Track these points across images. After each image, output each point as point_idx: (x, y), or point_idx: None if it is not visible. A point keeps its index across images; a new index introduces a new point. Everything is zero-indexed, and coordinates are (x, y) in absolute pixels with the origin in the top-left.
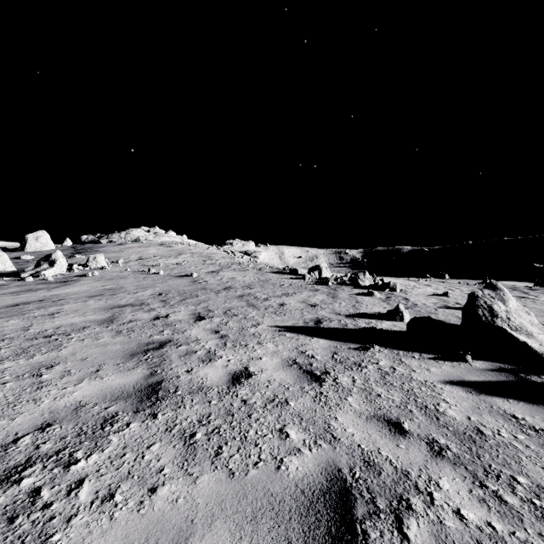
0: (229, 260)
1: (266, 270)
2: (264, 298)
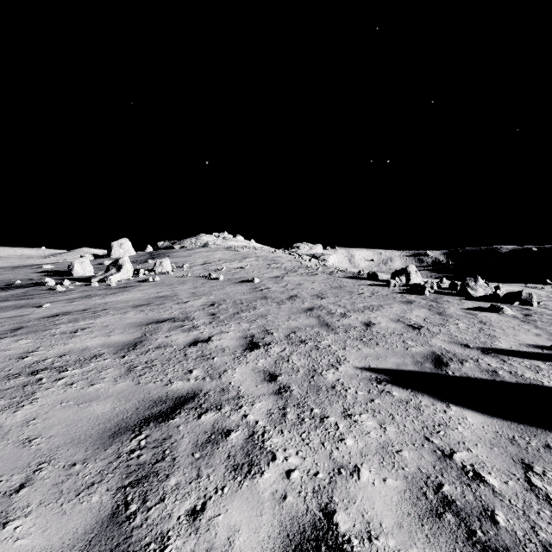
0: (296, 263)
1: (338, 275)
2: (341, 313)
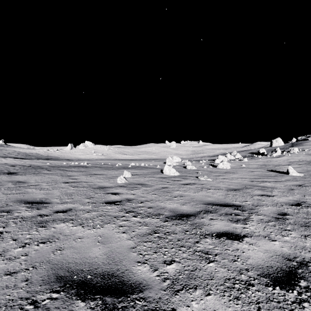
0: None
1: None
2: None
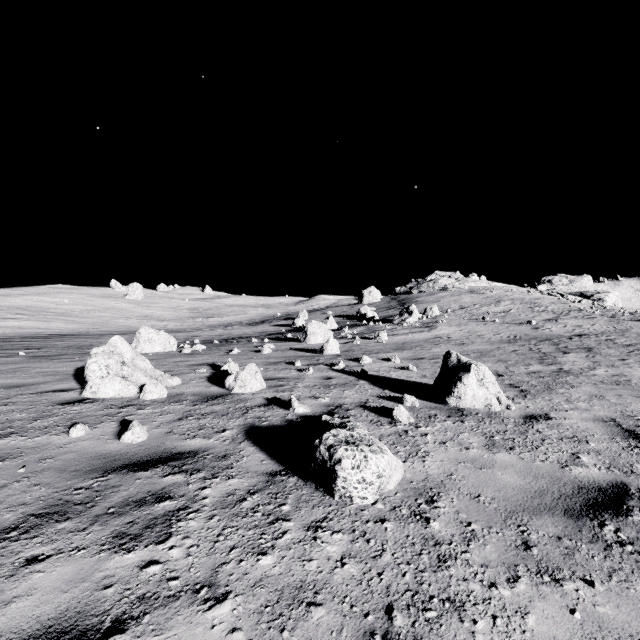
0: (563, 306)
1: (623, 318)
2: (626, 344)
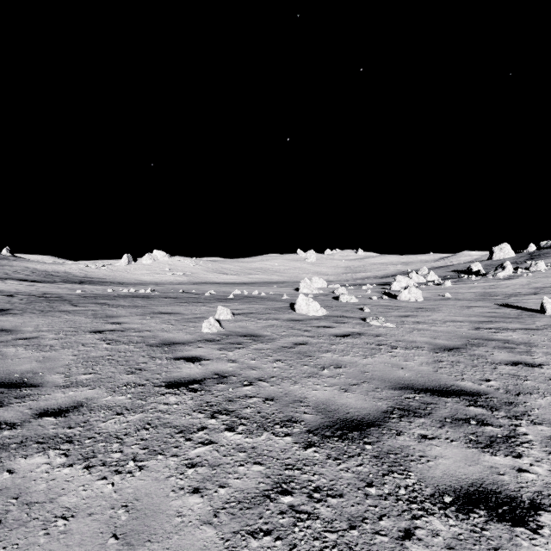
0: None
1: None
2: None
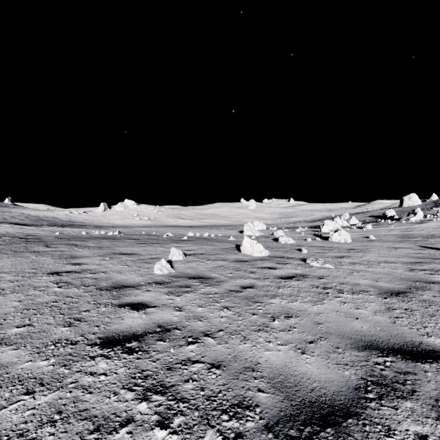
0: None
1: None
2: None
